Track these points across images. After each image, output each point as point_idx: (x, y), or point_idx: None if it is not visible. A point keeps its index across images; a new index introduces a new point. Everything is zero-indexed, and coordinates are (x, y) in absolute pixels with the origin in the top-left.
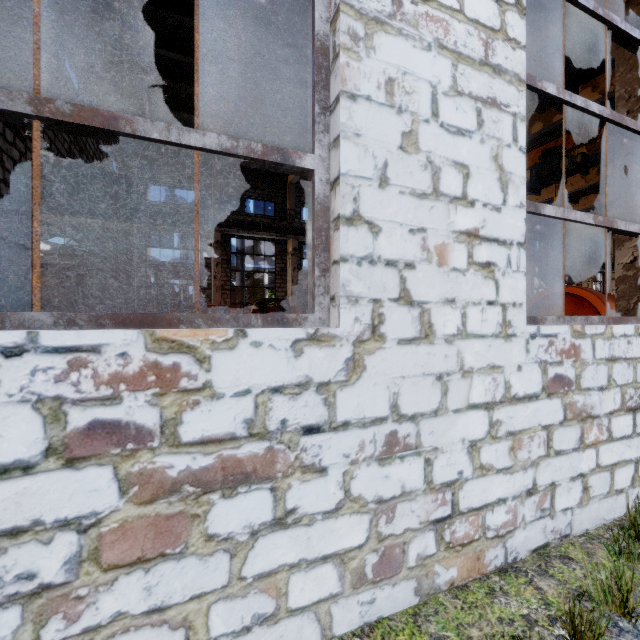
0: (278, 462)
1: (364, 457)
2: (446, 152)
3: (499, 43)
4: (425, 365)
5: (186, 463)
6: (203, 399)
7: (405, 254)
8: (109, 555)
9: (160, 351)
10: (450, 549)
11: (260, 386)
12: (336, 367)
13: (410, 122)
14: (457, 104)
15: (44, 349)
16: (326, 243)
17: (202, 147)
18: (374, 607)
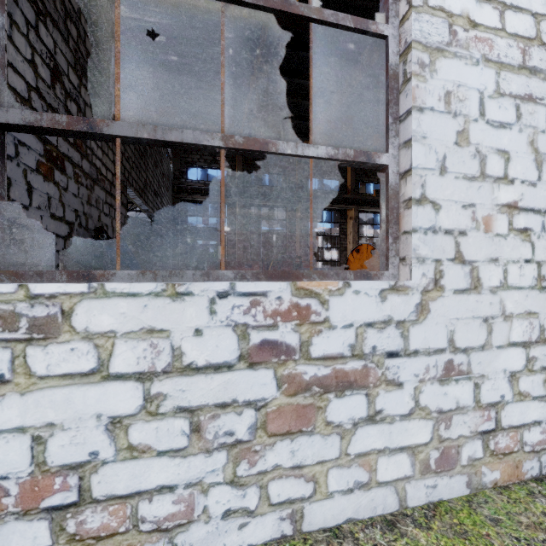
0: (370, 376)
1: (429, 377)
2: (491, 143)
3: (534, 49)
4: (474, 310)
5: (314, 371)
6: (324, 329)
7: (459, 224)
8: (271, 427)
9: (299, 296)
10: (494, 456)
11: (359, 321)
12: (409, 310)
13: (463, 123)
14: (499, 103)
15: (238, 294)
16: (396, 218)
17: (316, 156)
18: (436, 491)
